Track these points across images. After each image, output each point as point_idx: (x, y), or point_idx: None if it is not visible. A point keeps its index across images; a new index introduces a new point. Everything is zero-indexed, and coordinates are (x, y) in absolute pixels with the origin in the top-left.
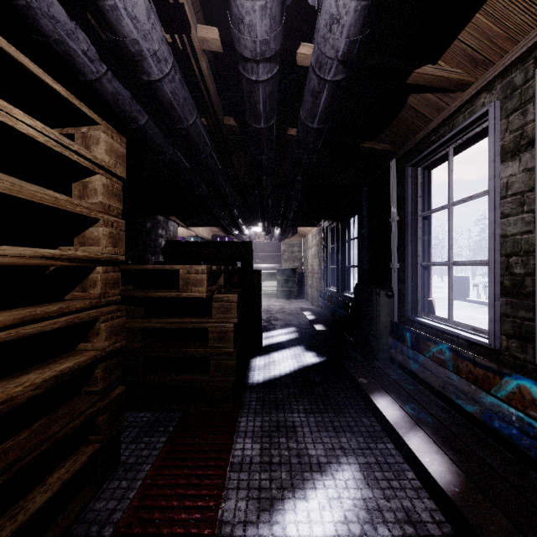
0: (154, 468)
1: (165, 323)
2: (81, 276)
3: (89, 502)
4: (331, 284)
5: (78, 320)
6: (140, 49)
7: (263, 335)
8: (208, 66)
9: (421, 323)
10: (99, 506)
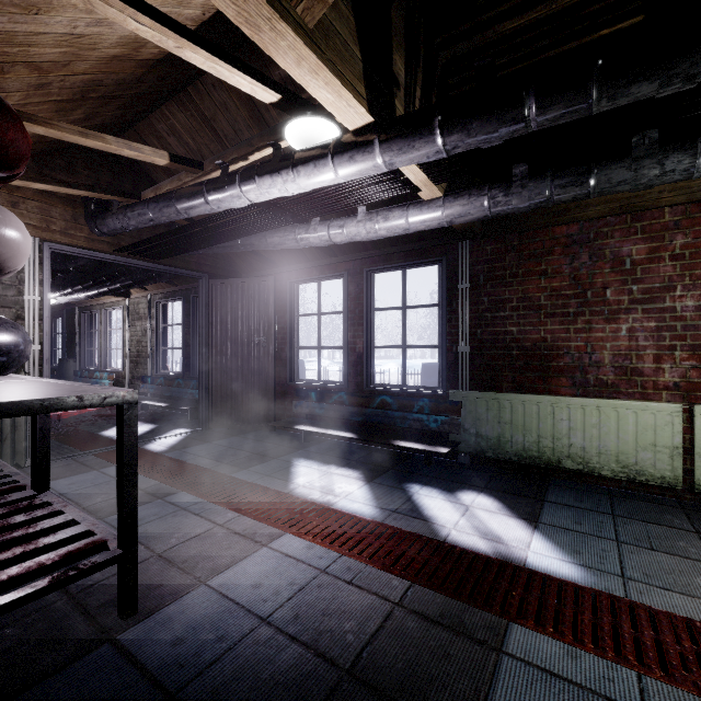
0: None
1: None
2: None
3: None
4: None
5: None
6: None
7: None
8: None
9: (86, 370)
10: None
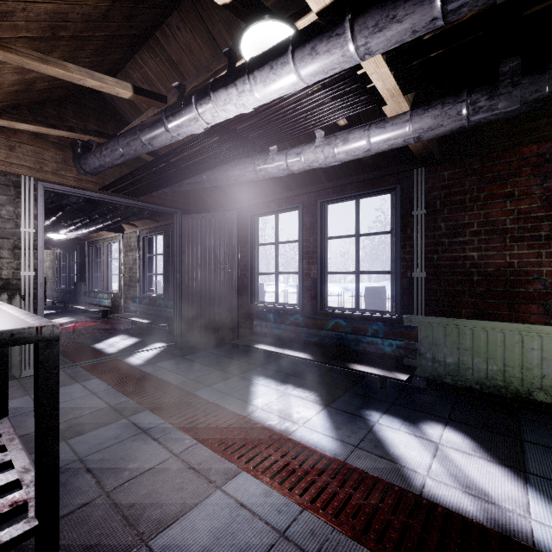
0: None
1: None
2: None
3: None
4: (63, 285)
5: None
6: None
7: None
8: None
9: (93, 291)
10: None
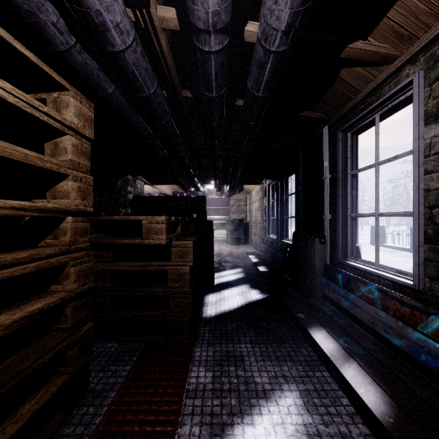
0: (119, 395)
1: (131, 266)
2: (53, 225)
3: (59, 427)
4: (272, 232)
5: (48, 265)
6: (104, 21)
7: (215, 275)
8: (167, 44)
9: (351, 266)
10: (68, 431)
